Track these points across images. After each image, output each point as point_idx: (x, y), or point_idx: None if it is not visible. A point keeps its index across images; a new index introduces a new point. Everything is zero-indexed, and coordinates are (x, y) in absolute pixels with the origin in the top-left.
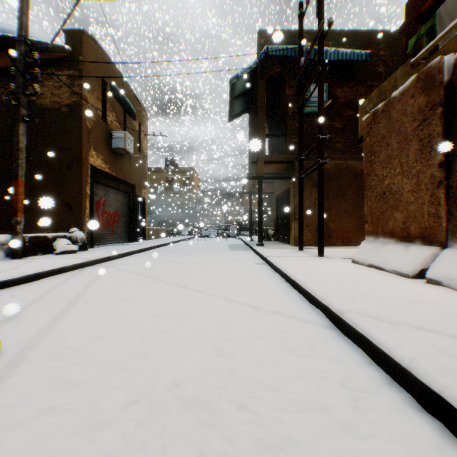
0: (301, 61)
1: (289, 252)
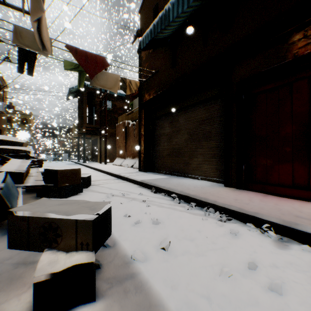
0: (100, 96)
1: (96, 164)
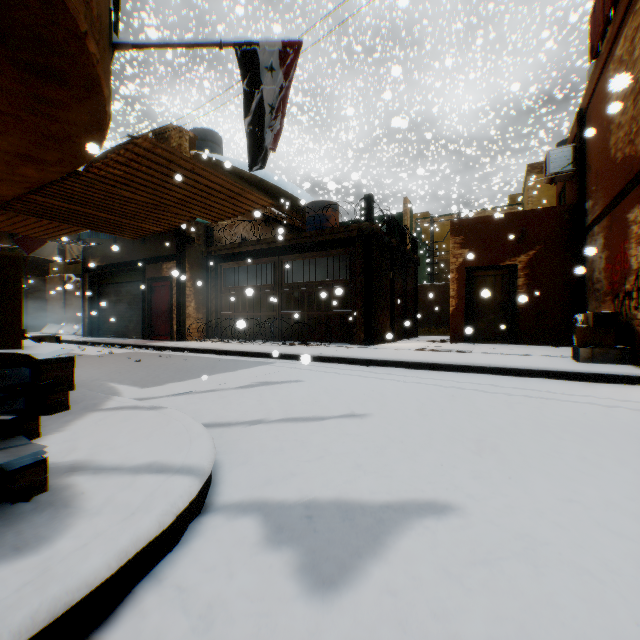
0: None
1: None
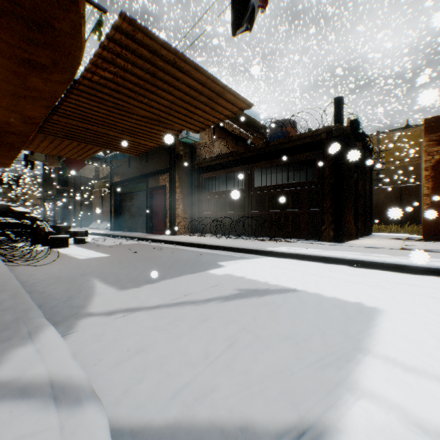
0: None
1: None
